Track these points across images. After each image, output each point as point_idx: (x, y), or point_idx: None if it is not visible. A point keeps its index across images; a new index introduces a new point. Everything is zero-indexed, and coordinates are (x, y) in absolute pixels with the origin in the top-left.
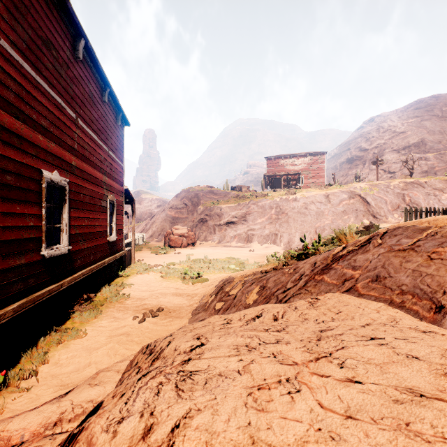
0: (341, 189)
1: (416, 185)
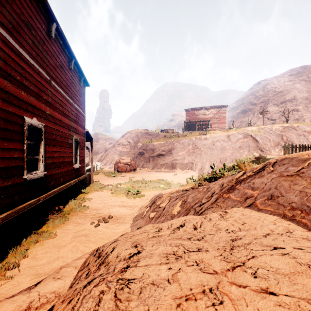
0: (238, 131)
1: (291, 128)
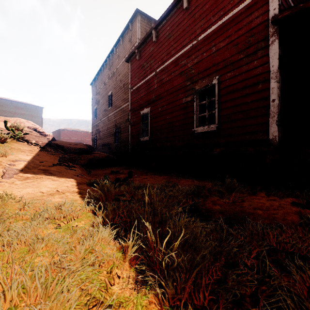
0: None
1: None
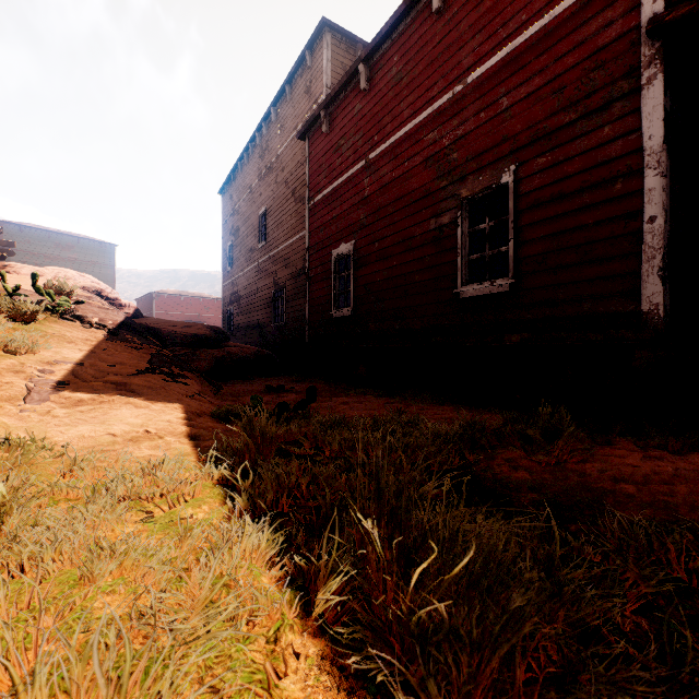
0: None
1: None
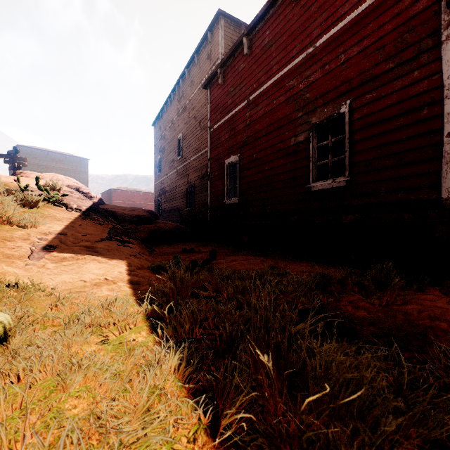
0: None
1: None
